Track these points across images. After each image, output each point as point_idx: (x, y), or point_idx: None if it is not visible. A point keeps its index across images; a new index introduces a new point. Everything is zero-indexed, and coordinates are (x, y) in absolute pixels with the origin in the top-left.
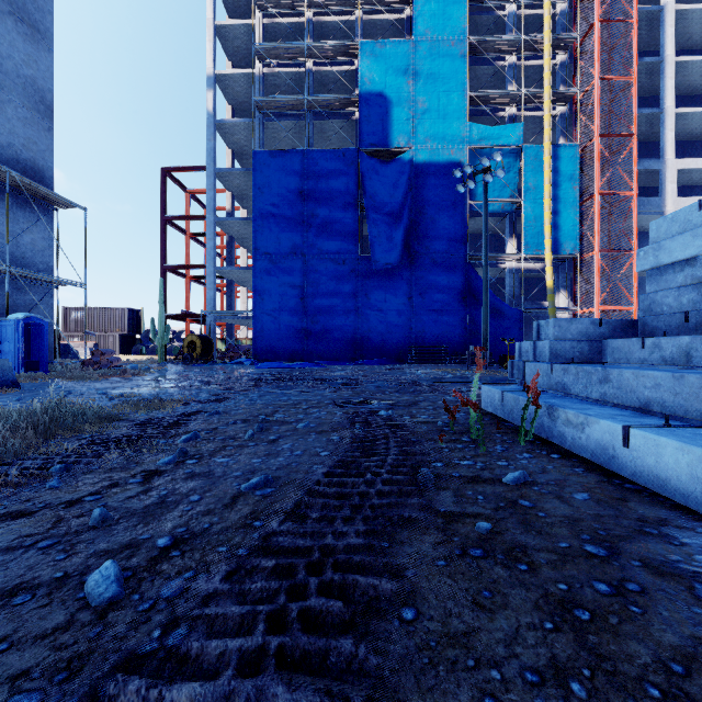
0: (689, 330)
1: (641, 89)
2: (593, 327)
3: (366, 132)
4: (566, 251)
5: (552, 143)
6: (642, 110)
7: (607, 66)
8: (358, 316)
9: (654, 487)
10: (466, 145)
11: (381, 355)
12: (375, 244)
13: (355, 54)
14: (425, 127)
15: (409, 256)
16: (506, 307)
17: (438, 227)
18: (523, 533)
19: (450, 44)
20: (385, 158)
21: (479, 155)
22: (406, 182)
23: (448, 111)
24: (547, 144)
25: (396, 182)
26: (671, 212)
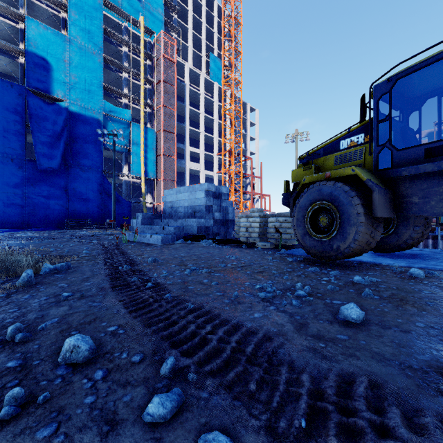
0: (170, 218)
1: (179, 112)
2: (152, 216)
3: (32, 78)
4: (150, 176)
5: (145, 121)
6: (179, 122)
7: (166, 101)
8: (25, 198)
9: (154, 243)
10: (102, 111)
11: (44, 225)
12: (40, 153)
13: (21, 19)
14: (76, 92)
15: (66, 165)
16: (123, 200)
17: (85, 152)
18: (136, 247)
19: (92, 52)
20: (46, 98)
21: (109, 119)
22: (64, 120)
23: (91, 88)
24: (143, 125)
25: (56, 118)
26: (188, 167)
